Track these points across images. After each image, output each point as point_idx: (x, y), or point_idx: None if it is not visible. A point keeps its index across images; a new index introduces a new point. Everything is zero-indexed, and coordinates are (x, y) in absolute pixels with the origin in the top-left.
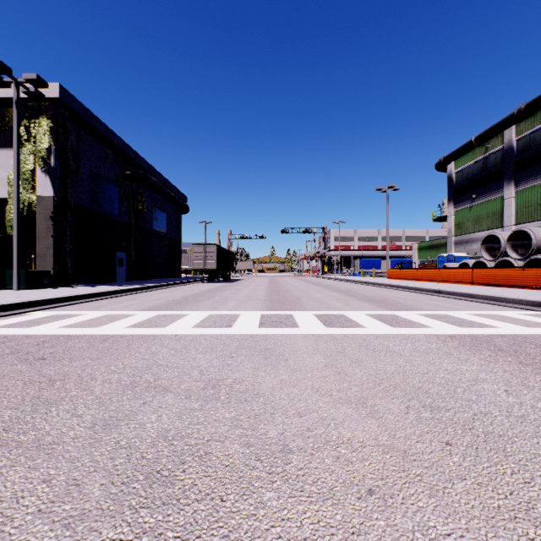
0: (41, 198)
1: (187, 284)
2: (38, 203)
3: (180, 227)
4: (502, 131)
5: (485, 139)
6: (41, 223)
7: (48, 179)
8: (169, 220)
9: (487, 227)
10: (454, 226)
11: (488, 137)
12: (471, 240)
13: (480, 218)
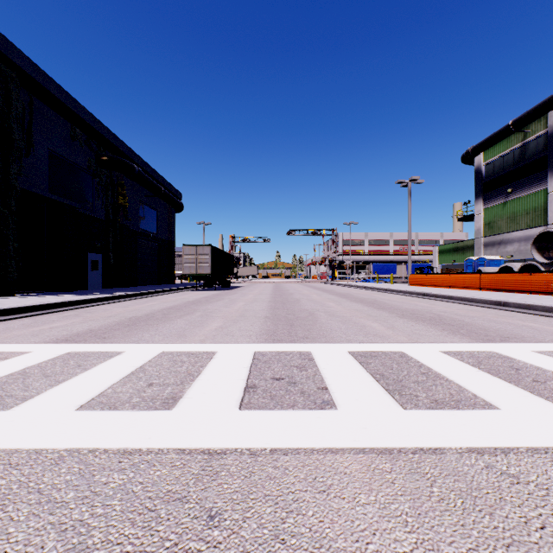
0: None
1: (174, 292)
2: None
3: (173, 227)
4: (548, 111)
5: (526, 123)
6: None
7: None
8: (160, 218)
9: (526, 226)
10: (483, 226)
11: (529, 119)
12: (505, 241)
13: (517, 215)
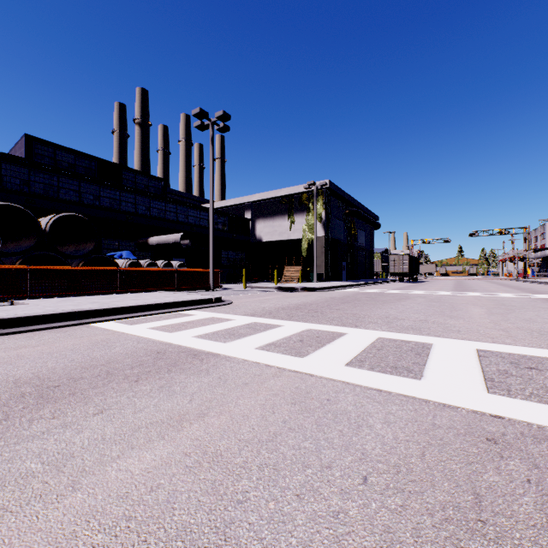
0: (319, 237)
1: (387, 283)
2: (317, 240)
3: (373, 240)
4: None
5: None
6: (319, 250)
7: (322, 228)
8: (366, 236)
9: None
10: None
11: None
12: None
13: None
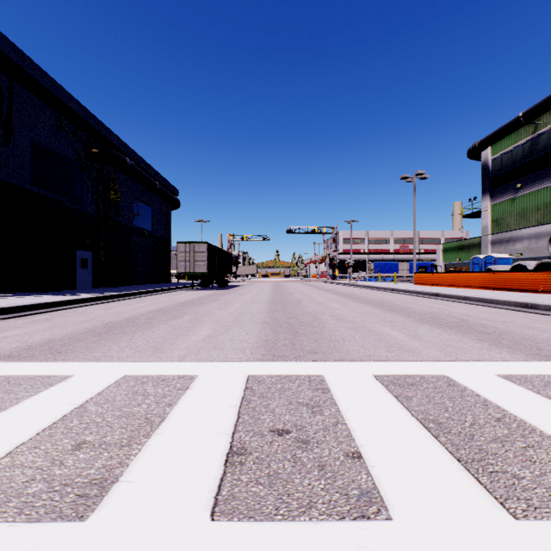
0: None
1: (168, 292)
2: None
3: (169, 225)
4: None
5: (537, 114)
6: None
7: None
8: (155, 215)
9: (536, 222)
10: (490, 223)
11: (541, 110)
12: (514, 238)
13: (527, 212)
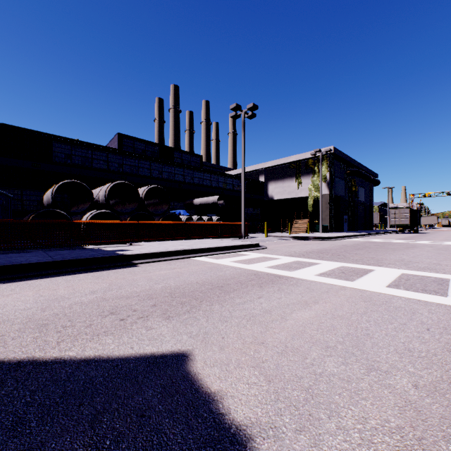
0: (323, 195)
1: (388, 233)
2: (322, 197)
3: (372, 196)
4: None
5: None
6: (323, 205)
7: (326, 187)
8: (365, 192)
9: None
10: None
11: None
12: None
13: None
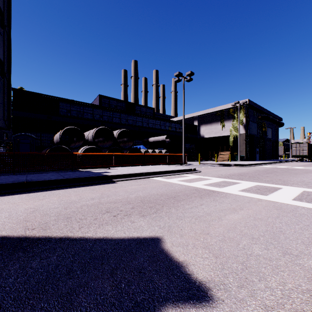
0: (241, 134)
1: (290, 162)
2: (240, 136)
3: (278, 134)
4: None
5: None
6: (241, 141)
7: (243, 128)
8: (272, 131)
9: None
10: None
11: None
12: None
13: None
